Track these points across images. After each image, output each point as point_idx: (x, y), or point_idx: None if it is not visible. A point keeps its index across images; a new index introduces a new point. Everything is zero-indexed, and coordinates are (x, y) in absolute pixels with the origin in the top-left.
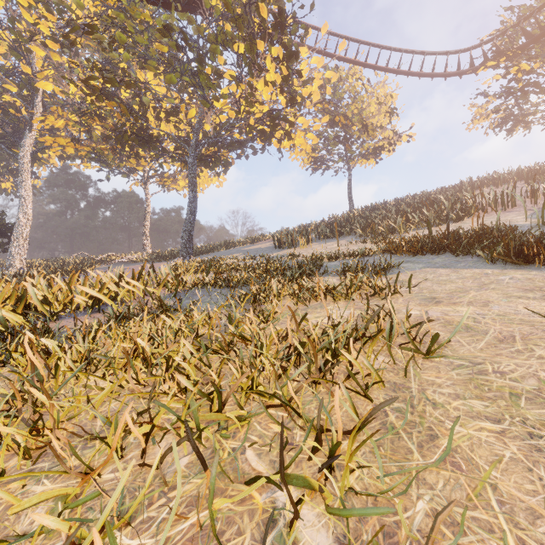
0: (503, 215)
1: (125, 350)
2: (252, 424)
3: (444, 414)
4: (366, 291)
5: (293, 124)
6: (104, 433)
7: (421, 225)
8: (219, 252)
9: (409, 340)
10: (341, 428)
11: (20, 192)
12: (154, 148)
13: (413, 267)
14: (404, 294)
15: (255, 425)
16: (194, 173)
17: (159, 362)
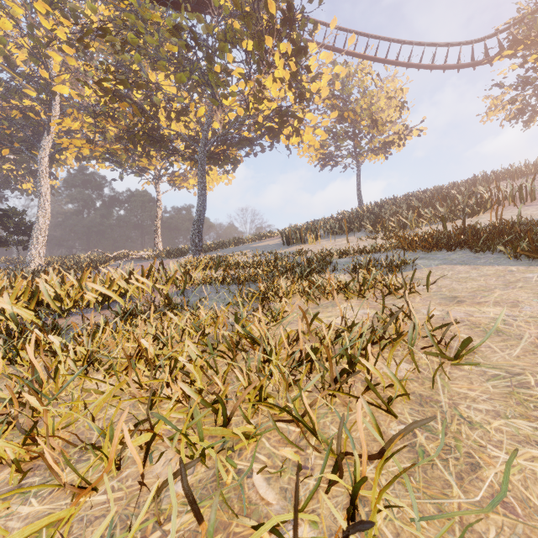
0: (522, 210)
1: (125, 353)
2: (260, 440)
3: (485, 436)
4: (380, 289)
5: (301, 120)
6: (100, 444)
7: (433, 220)
8: (228, 249)
9: (434, 345)
10: (366, 458)
11: (38, 192)
12: (165, 147)
13: (428, 264)
14: (422, 292)
15: (263, 441)
16: (203, 171)
17: (162, 364)
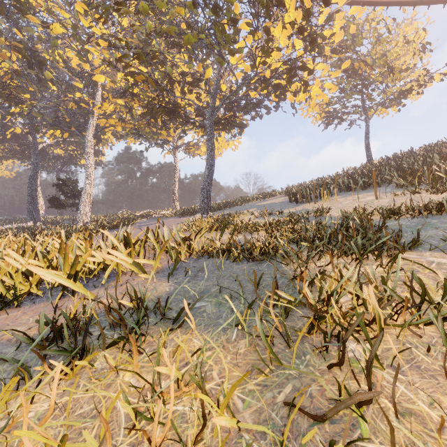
0: None
1: None
2: None
3: None
4: None
5: (312, 71)
6: None
7: None
8: (234, 207)
9: None
10: None
11: (86, 164)
12: (178, 116)
13: None
14: None
15: None
16: (212, 134)
17: None
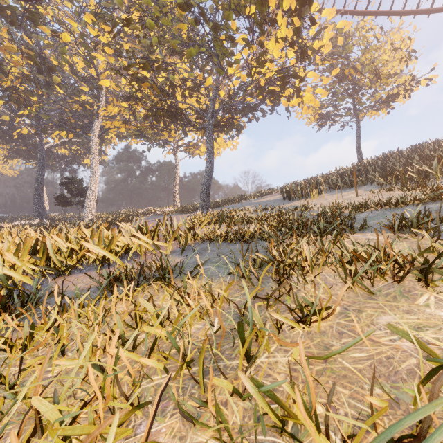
0: None
1: None
2: None
3: None
4: None
5: (303, 79)
6: None
7: None
8: (232, 205)
9: None
10: None
11: (91, 164)
12: (179, 119)
13: None
14: None
15: None
16: (211, 136)
17: None
